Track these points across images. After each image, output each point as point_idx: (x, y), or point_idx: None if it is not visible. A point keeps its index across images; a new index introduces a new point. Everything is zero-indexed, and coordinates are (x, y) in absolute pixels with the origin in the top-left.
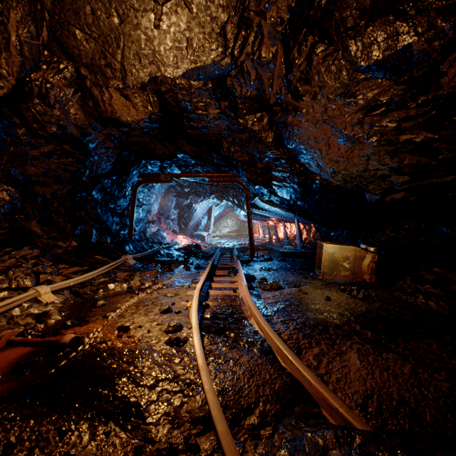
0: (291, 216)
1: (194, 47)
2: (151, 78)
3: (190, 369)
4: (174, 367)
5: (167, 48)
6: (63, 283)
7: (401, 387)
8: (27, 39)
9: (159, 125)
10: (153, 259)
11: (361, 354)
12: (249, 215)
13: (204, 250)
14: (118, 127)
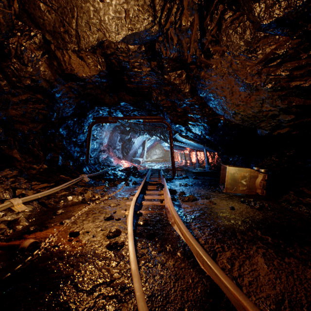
0: (201, 147)
1: (130, 17)
2: (99, 42)
3: (125, 273)
4: (111, 270)
5: (110, 17)
6: (33, 196)
7: (308, 293)
8: (0, 8)
9: (106, 80)
10: (103, 177)
11: (267, 258)
12: (171, 146)
13: (139, 171)
14: (76, 82)
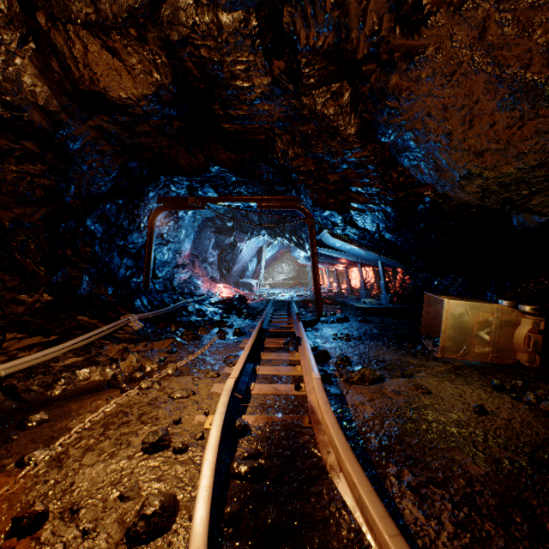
0: (374, 258)
1: None
2: (148, 4)
3: None
4: None
5: None
6: None
7: None
8: None
9: (175, 111)
10: (173, 320)
11: None
12: (313, 255)
13: (250, 304)
14: (110, 114)
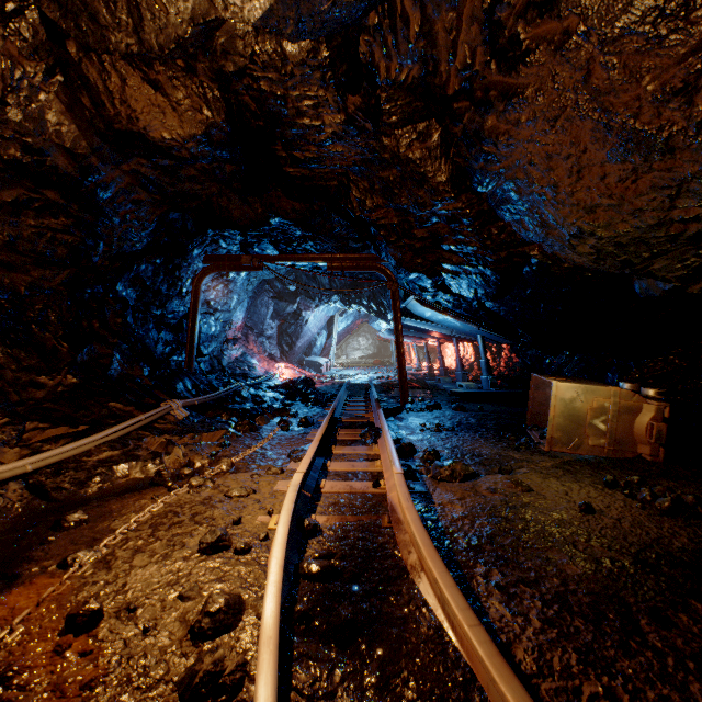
0: (472, 330)
1: None
2: (199, 33)
3: None
4: None
5: None
6: (8, 469)
7: None
8: None
9: (229, 153)
10: (224, 407)
11: None
12: (397, 328)
13: (319, 388)
14: (150, 157)
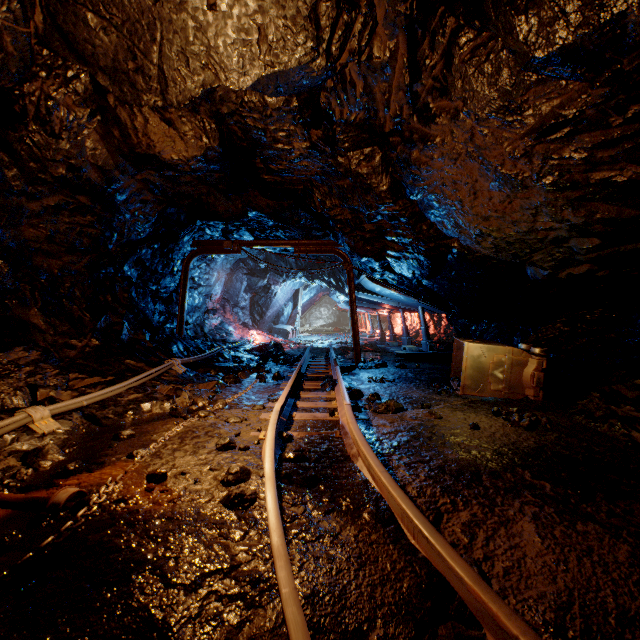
0: (414, 303)
1: (269, 40)
2: (205, 91)
3: (259, 552)
4: (232, 548)
5: (229, 42)
6: (72, 403)
7: (619, 590)
8: (8, 23)
9: (219, 166)
10: (212, 365)
11: (541, 524)
12: (352, 301)
13: (287, 351)
14: (159, 170)
